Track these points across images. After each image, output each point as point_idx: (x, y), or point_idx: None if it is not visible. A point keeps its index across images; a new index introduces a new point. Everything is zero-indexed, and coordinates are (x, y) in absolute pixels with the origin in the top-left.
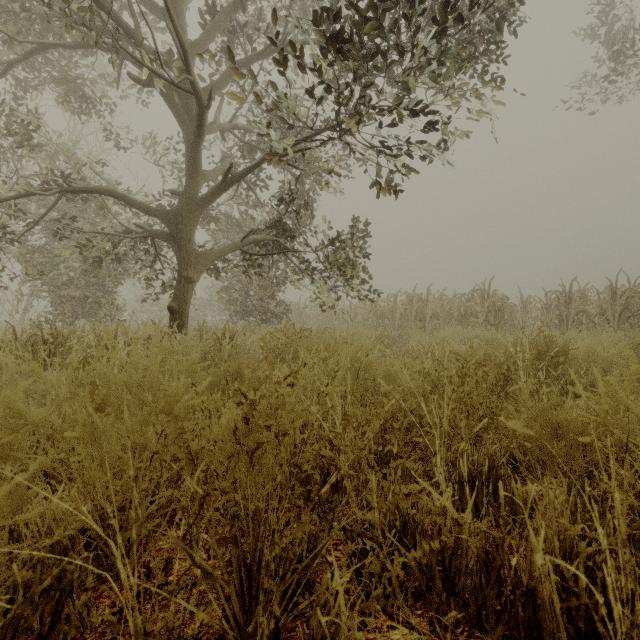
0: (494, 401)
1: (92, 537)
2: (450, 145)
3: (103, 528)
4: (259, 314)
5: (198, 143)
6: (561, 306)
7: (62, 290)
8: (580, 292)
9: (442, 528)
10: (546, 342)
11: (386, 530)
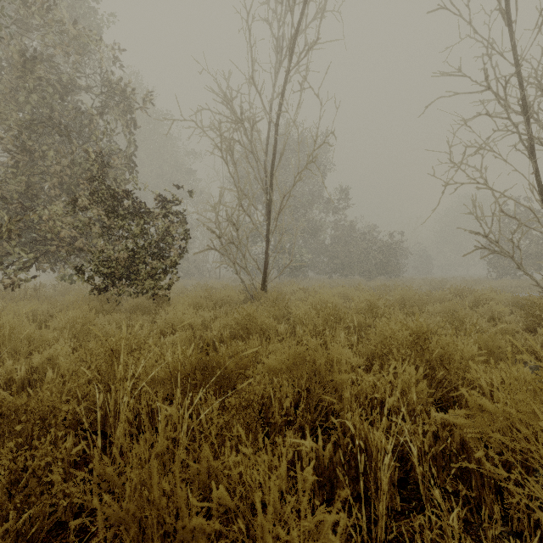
0: None
1: None
2: None
3: None
4: None
5: None
6: None
7: None
8: None
9: None
10: None
11: None
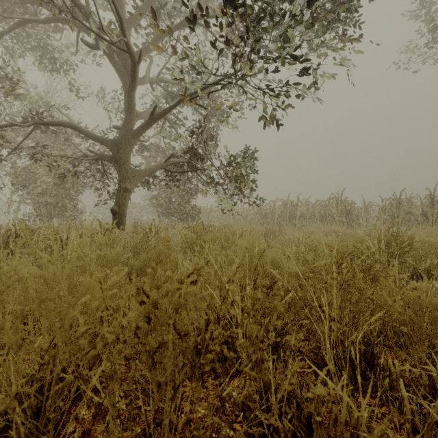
0: (361, 284)
1: (10, 420)
2: (319, 88)
3: (23, 409)
4: (178, 215)
5: (132, 90)
6: (393, 209)
7: (40, 198)
8: (407, 199)
9: (338, 418)
10: (394, 236)
11: (290, 437)
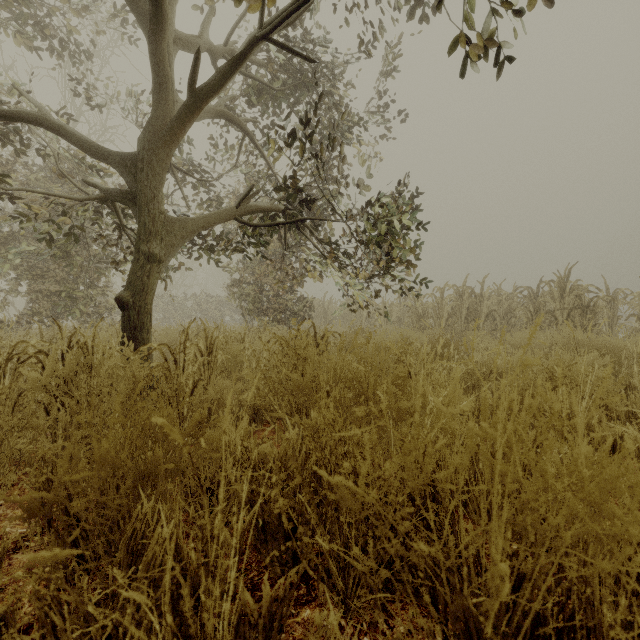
0: None
1: None
2: None
3: None
4: (275, 312)
5: (159, 35)
6: None
7: (39, 284)
8: None
9: None
10: None
11: None
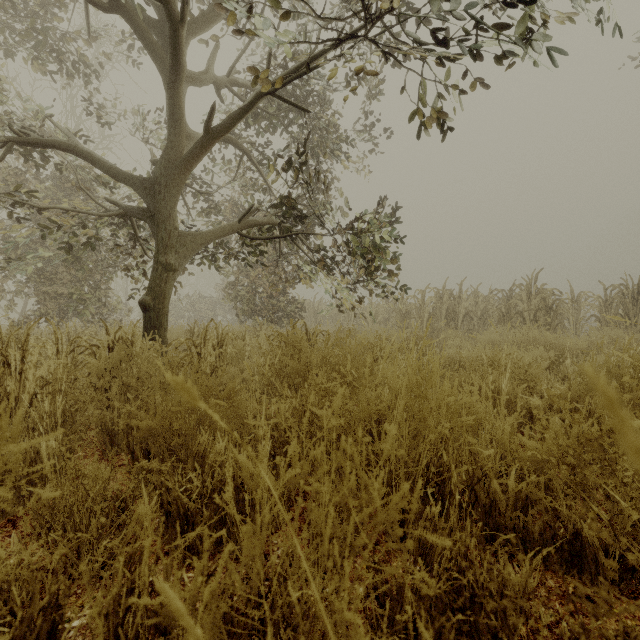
0: None
1: None
2: None
3: None
4: (268, 313)
5: (177, 83)
6: (628, 303)
7: (46, 286)
8: None
9: None
10: None
11: None
